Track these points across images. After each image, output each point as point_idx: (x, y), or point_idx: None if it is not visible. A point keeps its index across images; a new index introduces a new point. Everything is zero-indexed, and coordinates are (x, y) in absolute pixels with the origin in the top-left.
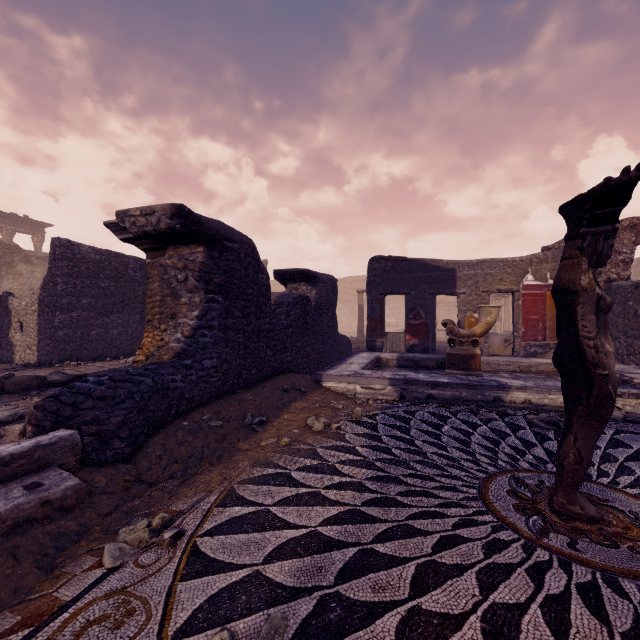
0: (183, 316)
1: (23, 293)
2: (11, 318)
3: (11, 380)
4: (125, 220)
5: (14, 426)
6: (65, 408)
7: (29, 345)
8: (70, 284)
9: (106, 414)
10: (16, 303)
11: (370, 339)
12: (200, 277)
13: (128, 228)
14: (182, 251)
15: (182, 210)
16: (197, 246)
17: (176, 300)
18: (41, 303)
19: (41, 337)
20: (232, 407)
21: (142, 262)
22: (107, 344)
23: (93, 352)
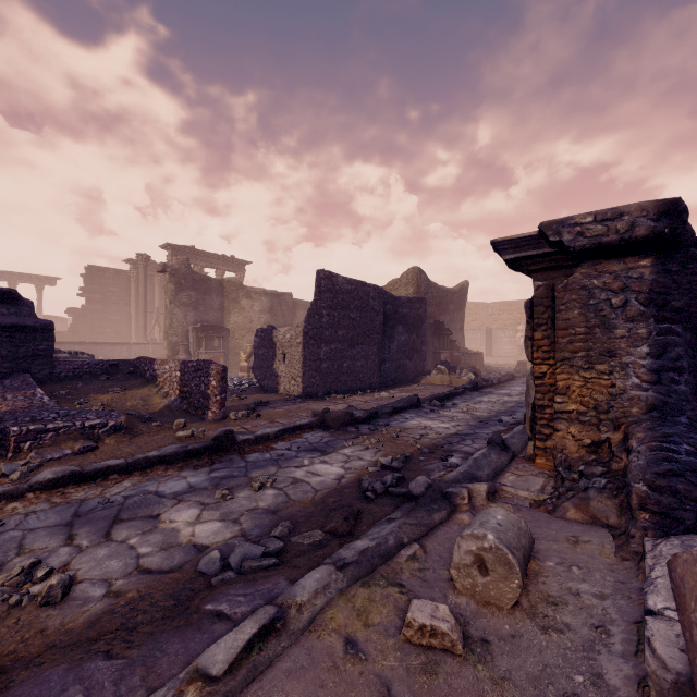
0: (624, 353)
1: (245, 326)
2: (275, 350)
3: (330, 415)
4: (561, 232)
5: (476, 486)
6: None
7: (293, 376)
8: (331, 316)
9: None
10: (280, 336)
11: None
12: (648, 300)
13: (567, 241)
14: (605, 267)
15: (674, 207)
16: (638, 258)
17: (606, 332)
18: (306, 335)
19: (306, 369)
20: None
21: (379, 290)
22: (353, 377)
23: (344, 385)
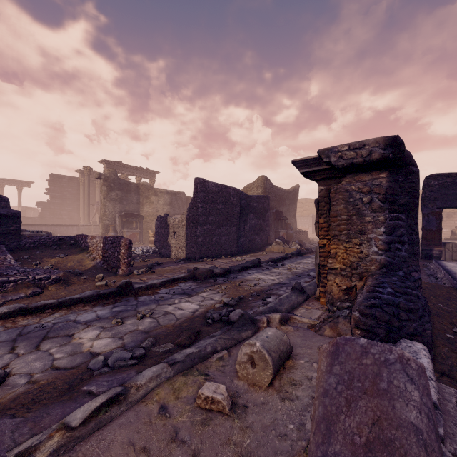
0: (370, 232)
1: (153, 213)
2: (169, 229)
3: (198, 271)
4: (330, 155)
5: (274, 315)
6: (391, 318)
7: (180, 247)
8: (204, 207)
9: (419, 326)
10: (172, 220)
11: (425, 248)
12: (384, 199)
13: (334, 162)
14: (360, 178)
15: (395, 141)
16: (379, 172)
17: (360, 219)
18: (188, 220)
19: (188, 242)
20: (454, 319)
21: (237, 191)
22: (219, 247)
23: (213, 252)
